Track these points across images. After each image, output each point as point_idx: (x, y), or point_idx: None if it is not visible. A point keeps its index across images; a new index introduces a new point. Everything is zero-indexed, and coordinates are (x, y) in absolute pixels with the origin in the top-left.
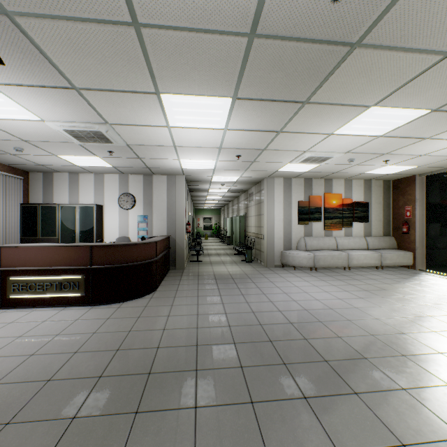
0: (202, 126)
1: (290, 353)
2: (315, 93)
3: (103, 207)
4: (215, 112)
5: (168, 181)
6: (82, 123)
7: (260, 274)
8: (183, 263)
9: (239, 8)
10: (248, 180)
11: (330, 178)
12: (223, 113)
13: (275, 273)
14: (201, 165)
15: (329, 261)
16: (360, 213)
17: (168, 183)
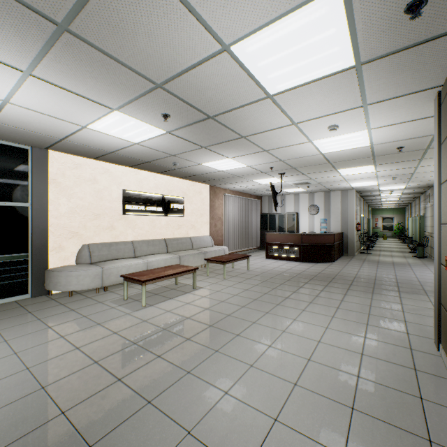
0: (360, 173)
1: (404, 286)
2: (423, 157)
3: (299, 214)
4: (366, 169)
5: (341, 195)
6: (300, 180)
7: (422, 265)
8: (353, 252)
9: (365, 155)
10: (418, 186)
11: None
12: (371, 168)
13: None
14: (366, 184)
15: None
16: None
17: (341, 196)
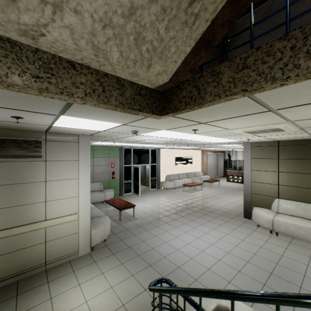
0: None
1: None
2: None
3: None
4: None
5: None
6: (241, 149)
7: None
8: None
9: None
10: None
11: None
12: None
13: None
14: None
15: None
16: None
17: None
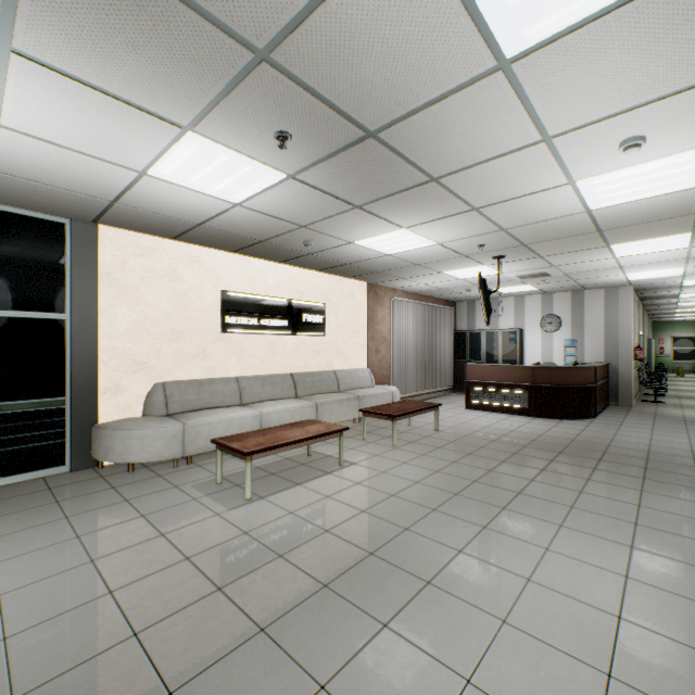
0: (655, 251)
1: None
2: None
3: (523, 331)
4: (671, 242)
5: (605, 296)
6: (531, 270)
7: None
8: (628, 399)
9: (681, 211)
10: None
11: None
12: (681, 241)
13: None
14: (658, 274)
15: None
16: None
17: (605, 298)
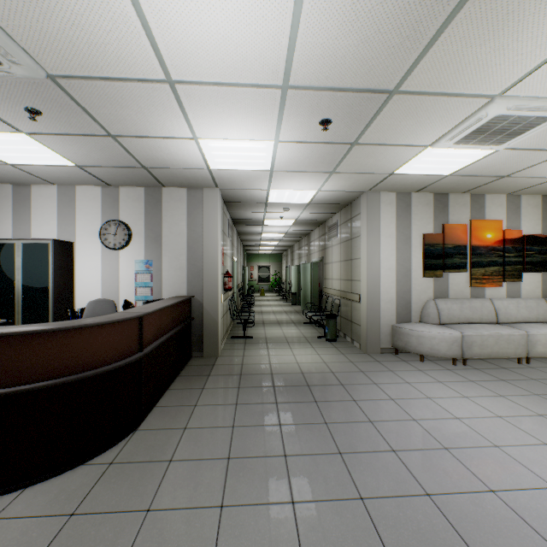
0: None
1: None
2: None
3: (74, 246)
4: None
5: (189, 199)
6: None
7: (361, 374)
8: (216, 346)
9: None
10: (332, 199)
11: (482, 192)
12: None
13: (389, 370)
14: (245, 159)
15: (490, 347)
16: (535, 255)
17: (189, 202)
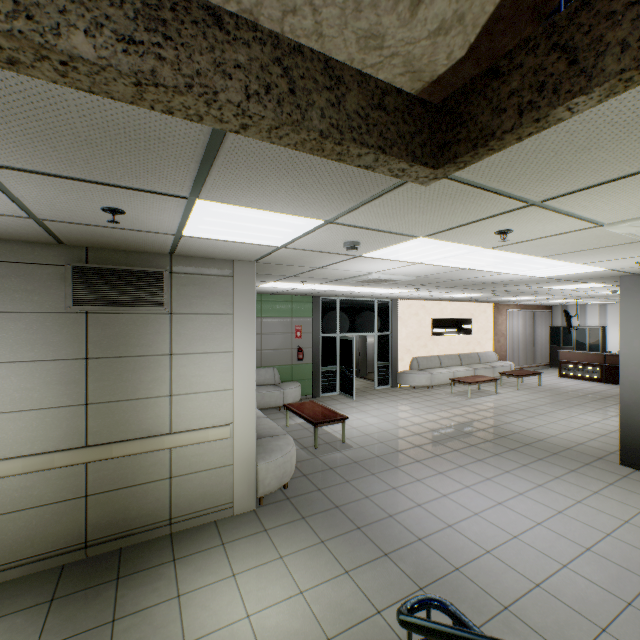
0: None
1: None
2: None
3: (605, 328)
4: None
5: None
6: (600, 300)
7: None
8: None
9: None
10: None
11: None
12: None
13: None
14: None
15: None
16: None
17: None
